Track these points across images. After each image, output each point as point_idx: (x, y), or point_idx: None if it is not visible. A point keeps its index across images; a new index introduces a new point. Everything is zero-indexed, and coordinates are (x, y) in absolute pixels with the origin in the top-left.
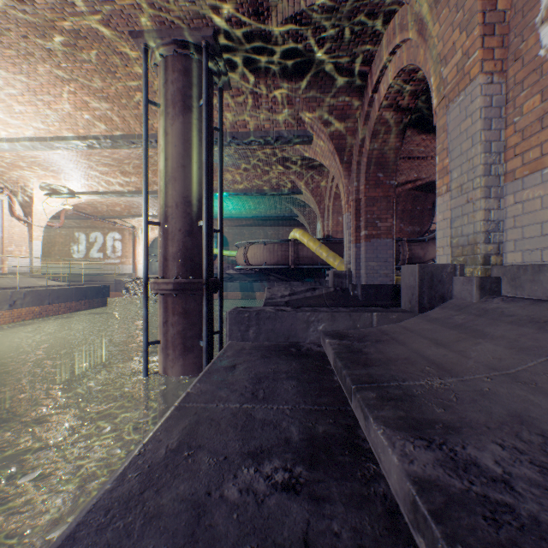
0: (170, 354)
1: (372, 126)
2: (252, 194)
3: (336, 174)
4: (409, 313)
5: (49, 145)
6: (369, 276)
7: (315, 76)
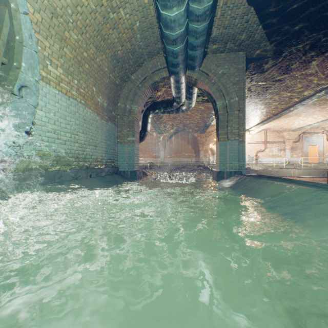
0: None
1: None
2: None
3: None
4: None
5: (327, 121)
6: None
7: None
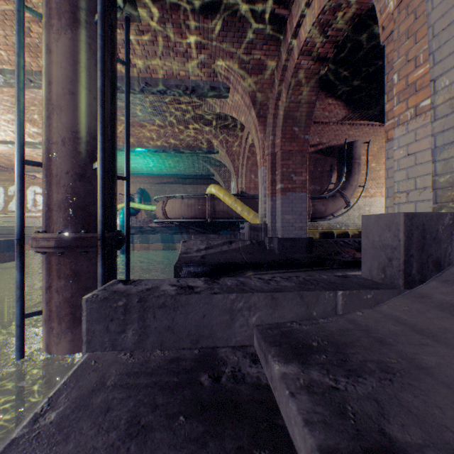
0: (55, 328)
1: (289, 76)
2: (171, 151)
3: (251, 129)
4: (391, 290)
5: None
6: (285, 229)
7: (233, 15)
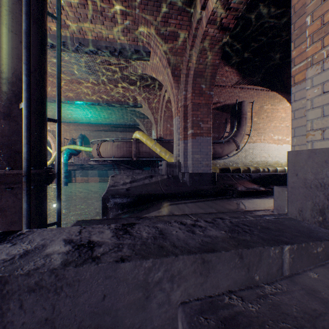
0: None
1: (199, 41)
2: (104, 105)
3: (168, 86)
4: None
5: None
6: (195, 166)
7: None
